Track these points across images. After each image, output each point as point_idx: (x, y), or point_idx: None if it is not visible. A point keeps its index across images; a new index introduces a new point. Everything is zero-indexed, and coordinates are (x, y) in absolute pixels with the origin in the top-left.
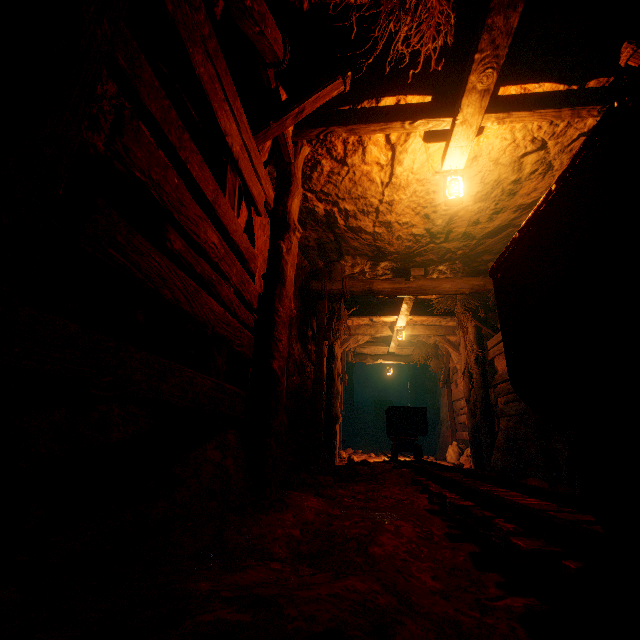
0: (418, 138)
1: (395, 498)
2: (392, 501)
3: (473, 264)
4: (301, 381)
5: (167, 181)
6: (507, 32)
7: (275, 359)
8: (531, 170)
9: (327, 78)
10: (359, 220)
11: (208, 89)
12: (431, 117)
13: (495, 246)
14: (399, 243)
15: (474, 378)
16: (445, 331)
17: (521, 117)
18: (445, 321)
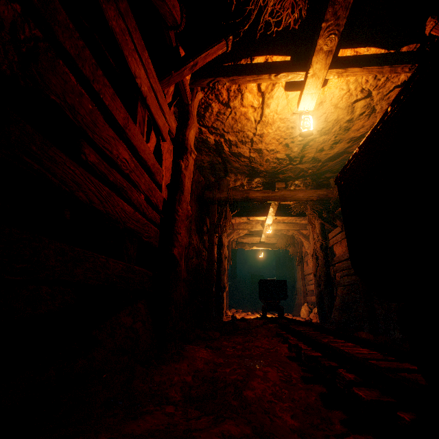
0: (281, 88)
1: (264, 347)
2: (262, 350)
3: (319, 180)
4: (198, 262)
5: (82, 106)
6: (346, 6)
7: (175, 247)
8: (360, 112)
9: (214, 40)
10: (239, 148)
11: (120, 39)
12: (290, 71)
13: (334, 167)
14: (267, 164)
15: (319, 259)
16: (299, 227)
17: (354, 72)
18: (299, 220)
